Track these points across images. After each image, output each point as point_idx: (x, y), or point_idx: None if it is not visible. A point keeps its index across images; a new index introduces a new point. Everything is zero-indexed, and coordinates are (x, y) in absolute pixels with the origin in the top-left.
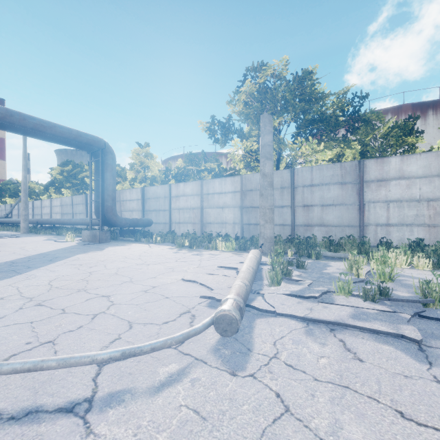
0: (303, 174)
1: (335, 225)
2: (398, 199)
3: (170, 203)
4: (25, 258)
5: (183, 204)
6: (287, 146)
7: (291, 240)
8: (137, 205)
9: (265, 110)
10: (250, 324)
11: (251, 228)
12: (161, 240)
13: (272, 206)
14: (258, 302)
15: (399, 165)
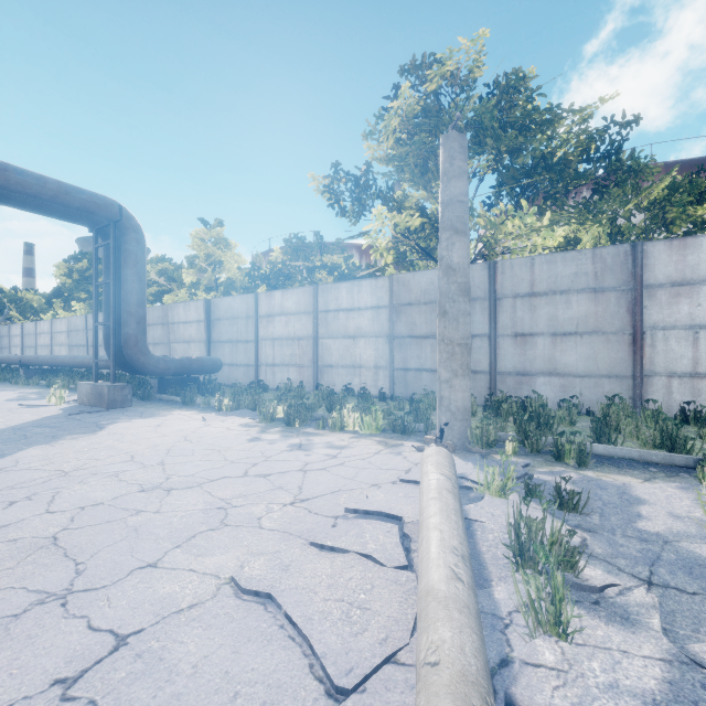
0: (514, 273)
1: (581, 373)
2: None
3: (256, 329)
4: None
5: (281, 330)
6: (476, 221)
7: (496, 406)
8: (198, 331)
9: (451, 125)
10: None
11: (409, 377)
12: (232, 405)
13: (468, 339)
14: None
15: None
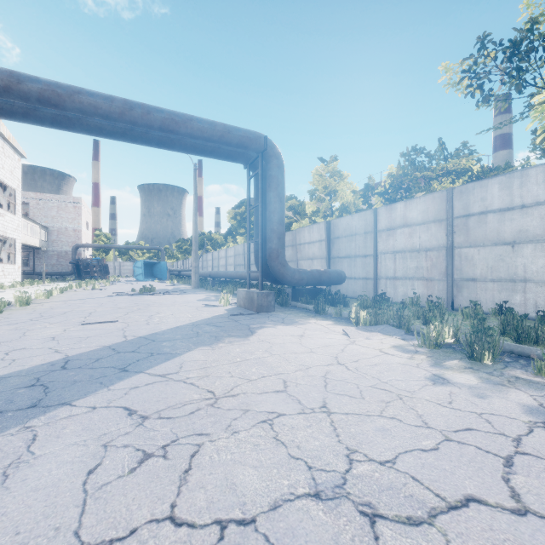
0: None
1: None
2: None
3: (375, 243)
4: (104, 350)
5: (404, 242)
6: None
7: None
8: (320, 249)
9: None
10: None
11: None
12: (370, 319)
13: None
14: None
15: None
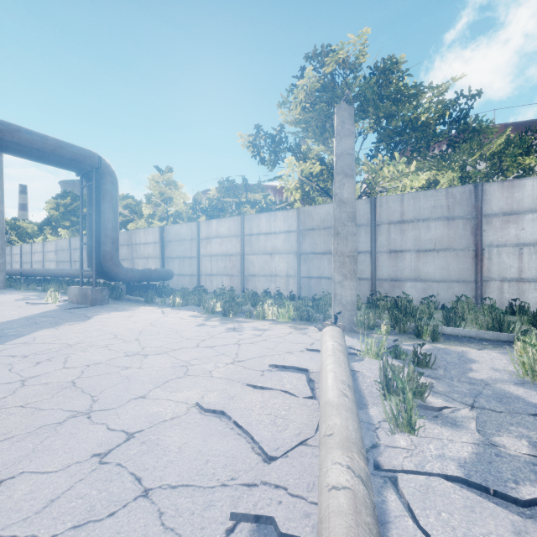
0: (389, 206)
1: (438, 279)
2: (536, 242)
3: (198, 248)
4: None
5: (217, 249)
6: (361, 168)
7: (375, 302)
8: (155, 250)
9: (342, 99)
10: None
11: (312, 283)
12: (182, 303)
13: (354, 252)
14: None
15: None
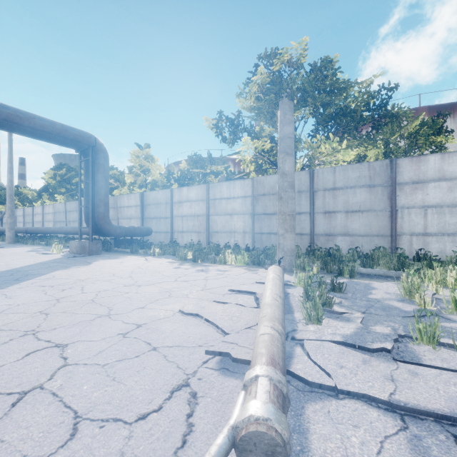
0: (324, 176)
1: (362, 234)
2: (438, 204)
3: (172, 210)
4: None
5: (187, 211)
6: (303, 145)
7: (312, 252)
8: (136, 212)
9: (285, 95)
10: (298, 422)
11: (263, 238)
12: (161, 252)
13: (293, 212)
14: (300, 363)
15: (438, 164)
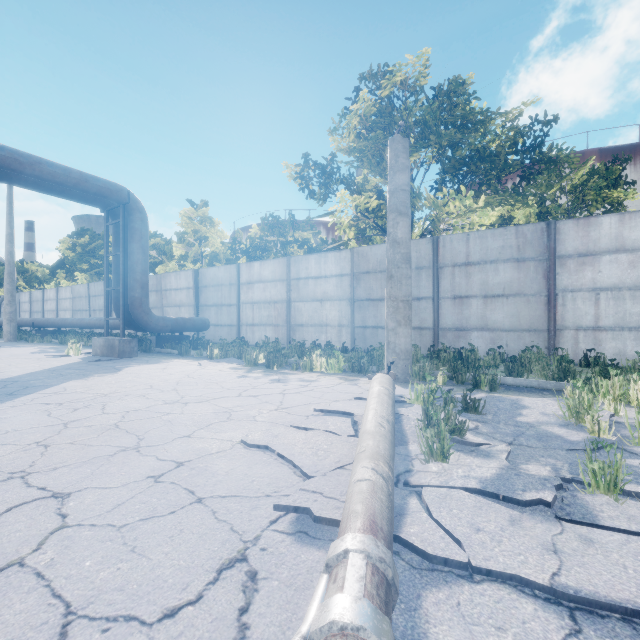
0: (453, 246)
1: (507, 328)
2: (614, 286)
3: (238, 294)
4: None
5: (260, 295)
6: (424, 203)
7: (436, 354)
8: (188, 296)
9: (397, 130)
10: (411, 622)
11: (367, 334)
12: (221, 354)
13: (409, 297)
14: (415, 525)
15: (616, 229)
